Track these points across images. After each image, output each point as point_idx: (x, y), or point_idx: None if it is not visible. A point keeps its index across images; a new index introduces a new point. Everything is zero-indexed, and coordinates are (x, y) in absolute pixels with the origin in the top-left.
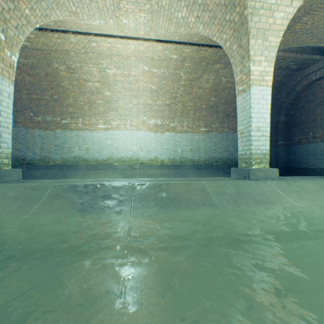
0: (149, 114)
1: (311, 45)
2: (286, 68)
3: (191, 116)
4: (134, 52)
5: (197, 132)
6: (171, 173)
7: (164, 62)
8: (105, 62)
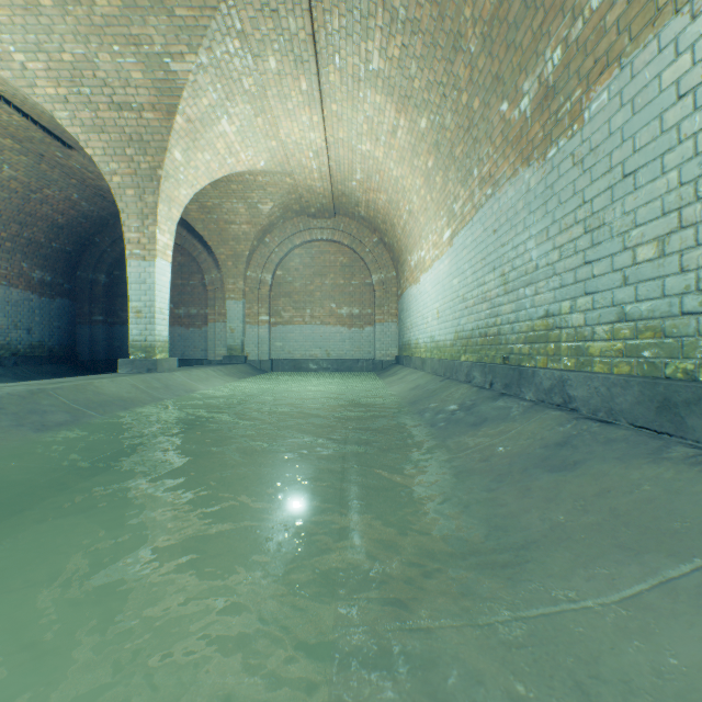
0: None
1: None
2: None
3: None
4: None
5: None
6: None
7: None
8: None
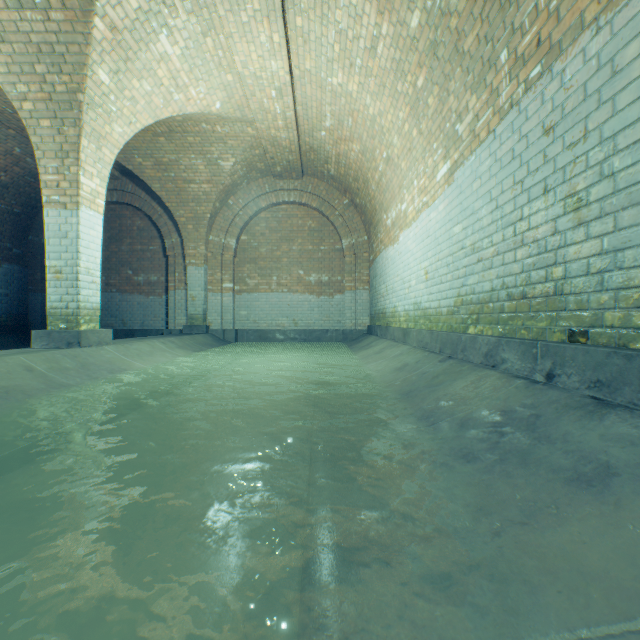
0: None
1: (117, 159)
2: None
3: None
4: None
5: None
6: None
7: None
8: None
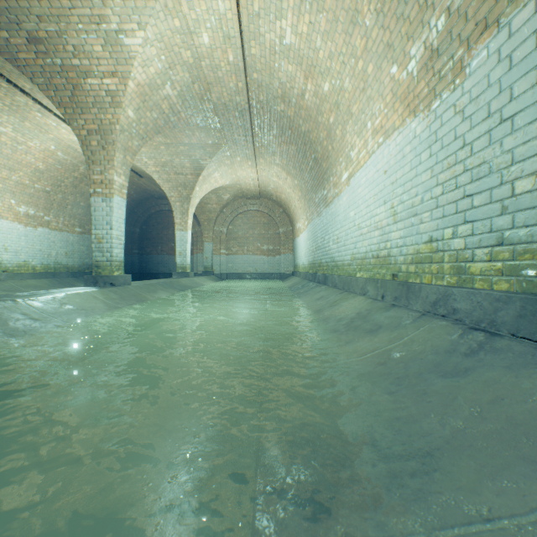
0: (21, 197)
1: None
2: (153, 195)
3: (69, 212)
4: (68, 139)
5: (73, 233)
6: (58, 284)
7: (78, 153)
8: (8, 118)
